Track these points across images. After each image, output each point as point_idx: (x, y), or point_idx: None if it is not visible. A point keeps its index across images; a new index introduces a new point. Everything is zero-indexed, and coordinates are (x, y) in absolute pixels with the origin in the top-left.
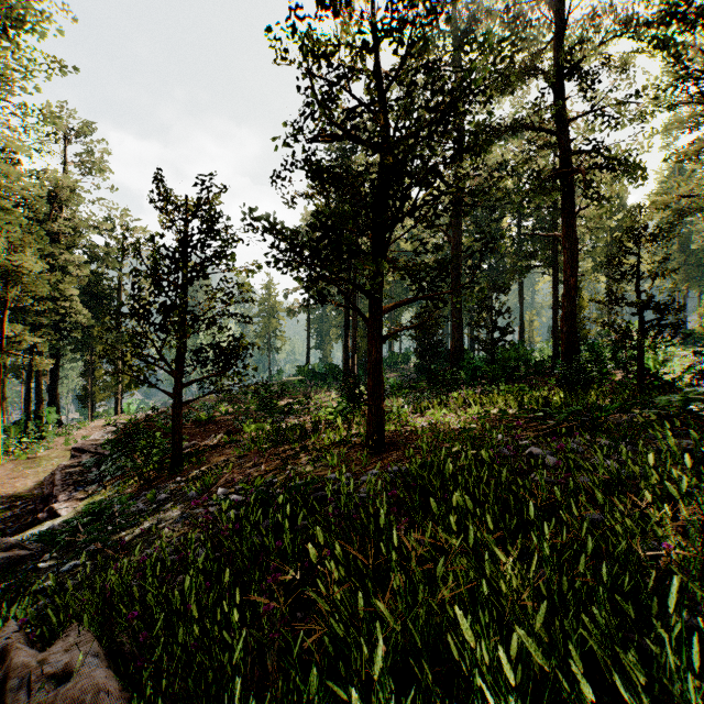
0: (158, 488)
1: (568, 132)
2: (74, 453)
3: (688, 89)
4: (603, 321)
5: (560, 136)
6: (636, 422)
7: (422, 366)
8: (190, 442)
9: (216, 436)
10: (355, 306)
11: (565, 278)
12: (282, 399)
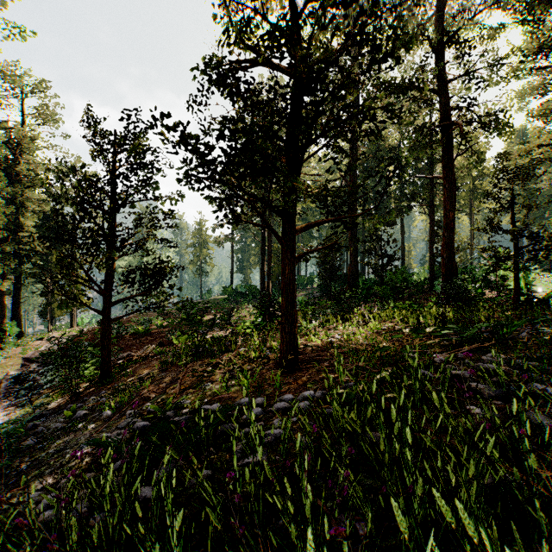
0: (84, 401)
1: (447, 91)
2: (24, 363)
3: (547, 55)
4: (483, 247)
5: (441, 94)
6: (546, 340)
7: (324, 287)
8: (126, 353)
9: (148, 347)
10: (269, 224)
11: (445, 213)
12: (209, 314)
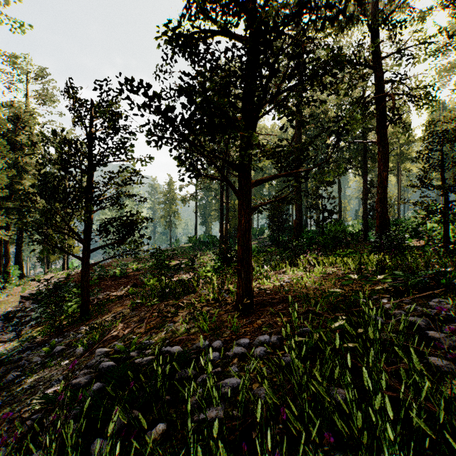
0: (65, 336)
1: (381, 67)
2: (21, 300)
3: None
4: (415, 202)
5: (375, 70)
6: None
7: (273, 237)
8: (105, 292)
9: (124, 287)
10: (226, 178)
11: (379, 173)
12: (177, 260)
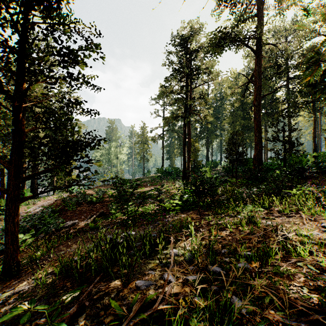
0: None
1: None
2: None
3: None
4: None
5: None
6: None
7: (229, 168)
8: (72, 221)
9: (91, 216)
10: None
11: None
12: (147, 187)
